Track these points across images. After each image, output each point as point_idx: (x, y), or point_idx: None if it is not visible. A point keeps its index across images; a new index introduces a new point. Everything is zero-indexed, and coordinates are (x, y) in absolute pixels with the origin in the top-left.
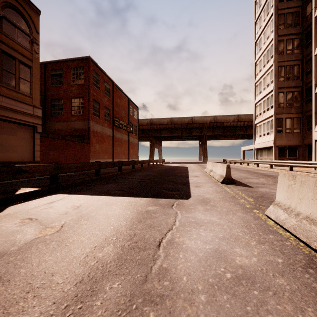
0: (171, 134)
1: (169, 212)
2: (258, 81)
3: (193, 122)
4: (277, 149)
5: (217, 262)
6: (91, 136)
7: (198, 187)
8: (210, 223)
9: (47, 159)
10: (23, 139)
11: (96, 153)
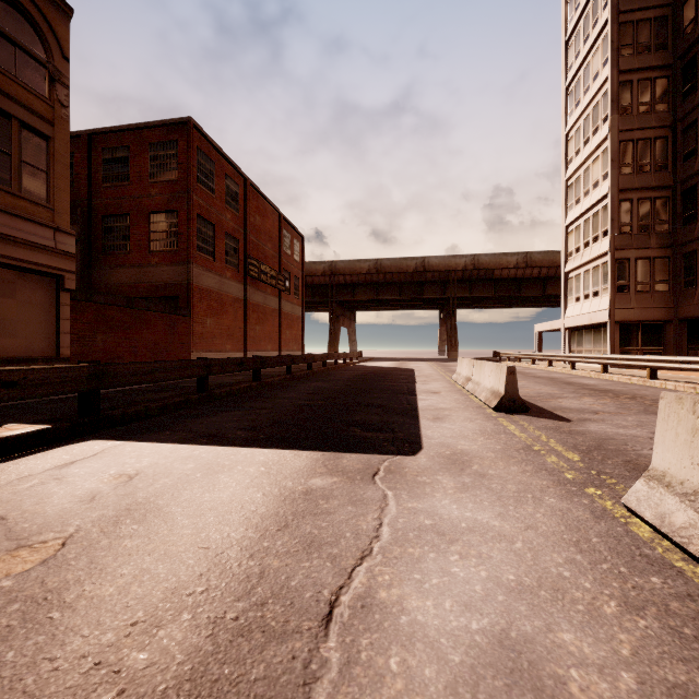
0: (377, 296)
1: (364, 494)
2: (574, 177)
3: (427, 269)
4: (617, 329)
5: (511, 693)
6: (194, 299)
7: (439, 422)
8: (476, 533)
9: (90, 352)
10: (30, 305)
11: (206, 338)
